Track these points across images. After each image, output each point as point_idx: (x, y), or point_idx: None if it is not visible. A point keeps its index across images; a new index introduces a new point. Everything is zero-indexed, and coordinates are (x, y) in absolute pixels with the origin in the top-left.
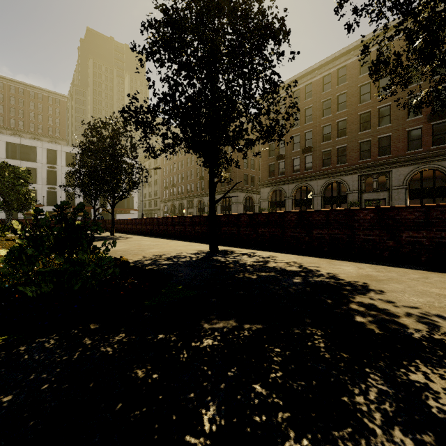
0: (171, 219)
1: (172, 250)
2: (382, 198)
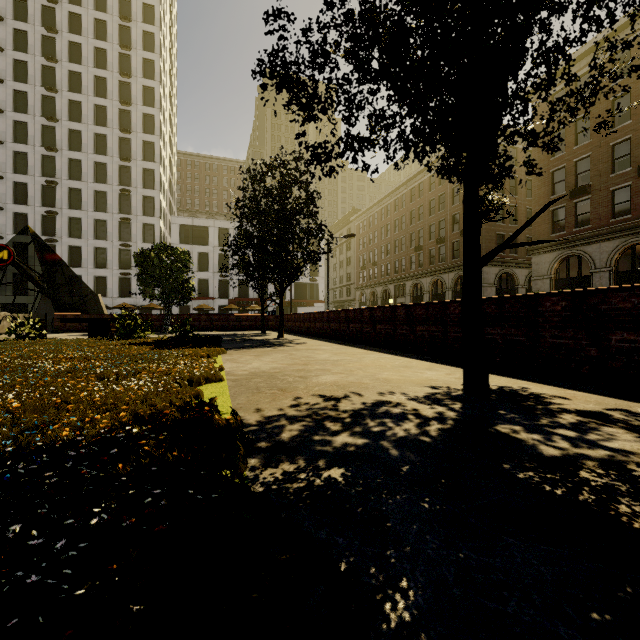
0: (368, 311)
1: (368, 381)
2: None
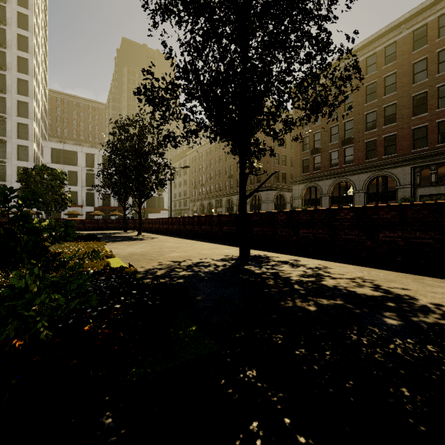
0: (197, 218)
1: (195, 254)
2: (442, 193)
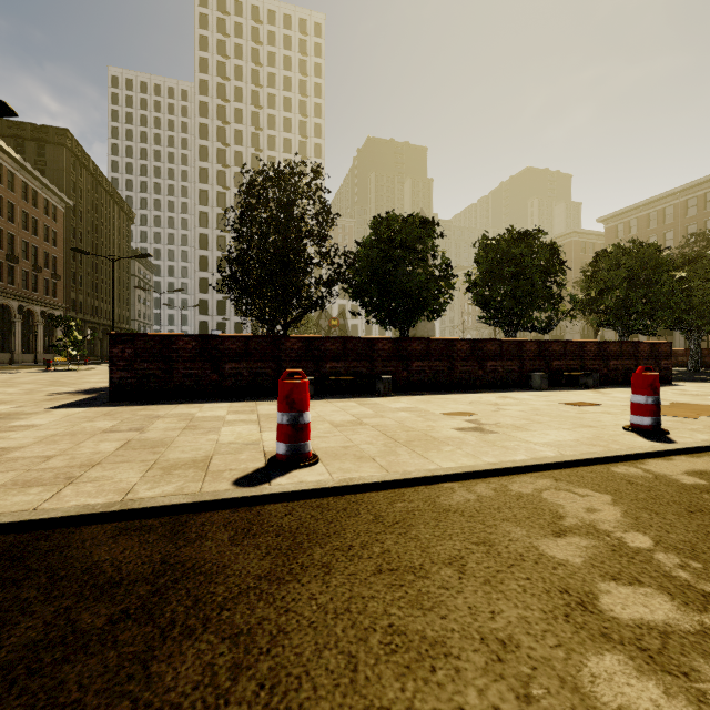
0: None
1: None
2: None
